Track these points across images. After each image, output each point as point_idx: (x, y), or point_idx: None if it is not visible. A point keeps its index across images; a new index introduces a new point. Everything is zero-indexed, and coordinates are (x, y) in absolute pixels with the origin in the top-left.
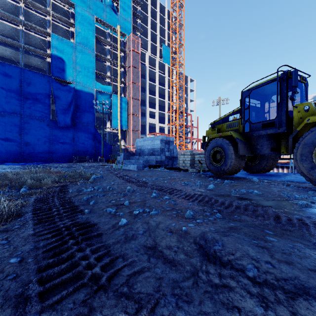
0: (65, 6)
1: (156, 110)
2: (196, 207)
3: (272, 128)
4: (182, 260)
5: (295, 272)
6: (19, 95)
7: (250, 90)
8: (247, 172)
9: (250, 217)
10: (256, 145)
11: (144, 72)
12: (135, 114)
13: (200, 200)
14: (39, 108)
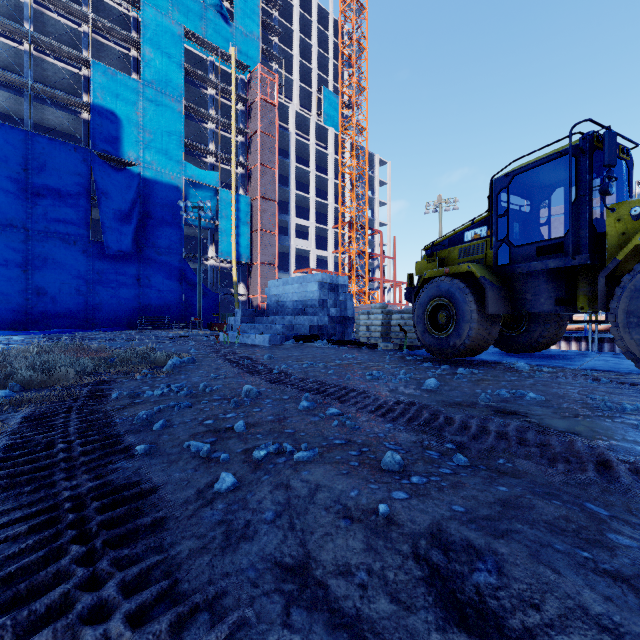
0: (122, 5)
1: (310, 223)
2: (404, 436)
3: (558, 255)
4: (385, 620)
5: None
6: (23, 187)
7: (510, 176)
8: (501, 349)
9: (537, 463)
10: (525, 294)
11: (285, 144)
12: (266, 231)
13: (411, 417)
14: (65, 217)
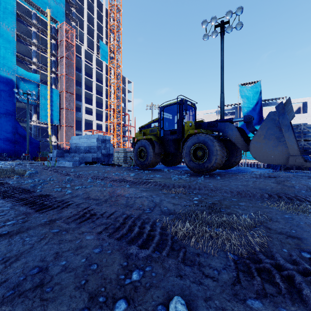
0: None
1: (93, 107)
2: (117, 184)
3: (175, 135)
4: (102, 198)
5: (141, 193)
6: None
7: (164, 107)
8: (164, 165)
9: (144, 186)
10: (167, 146)
11: (79, 65)
12: (68, 109)
13: (121, 181)
14: None
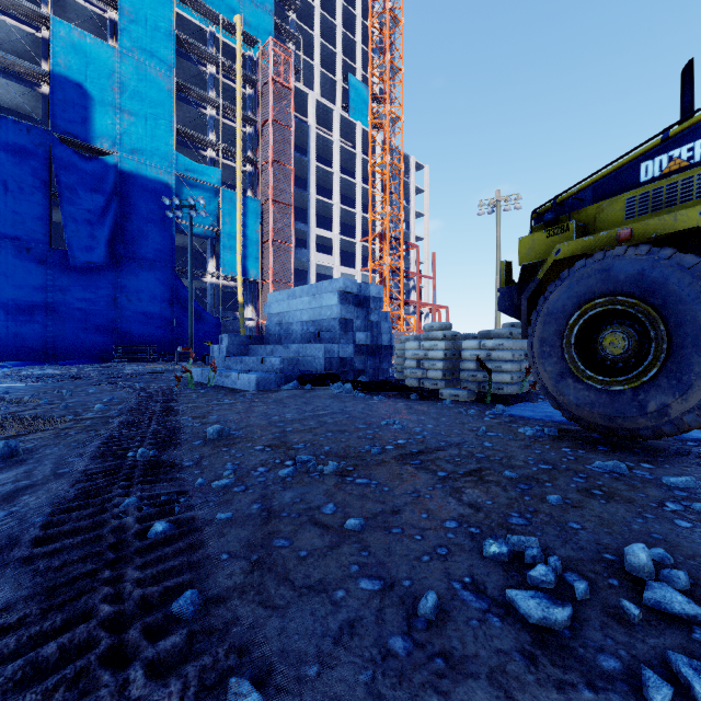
0: None
1: (333, 235)
2: None
3: None
4: None
5: None
6: None
7: None
8: None
9: None
10: None
11: (304, 140)
12: (280, 241)
13: None
14: (14, 217)
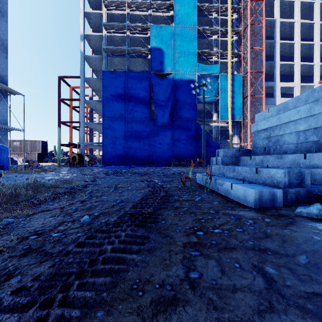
0: None
1: (294, 84)
2: None
3: None
4: None
5: None
6: (124, 98)
7: None
8: None
9: None
10: None
11: (271, 31)
12: (254, 95)
13: None
14: (139, 109)
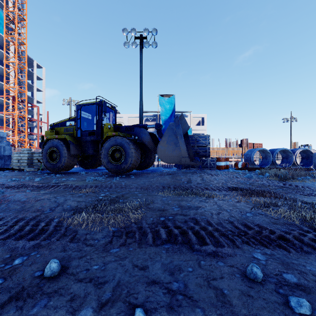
0: None
1: None
2: (13, 191)
3: (94, 136)
4: None
5: (43, 196)
6: None
7: (81, 105)
8: (83, 168)
9: (51, 189)
10: (85, 147)
11: None
12: None
13: (20, 187)
14: None
